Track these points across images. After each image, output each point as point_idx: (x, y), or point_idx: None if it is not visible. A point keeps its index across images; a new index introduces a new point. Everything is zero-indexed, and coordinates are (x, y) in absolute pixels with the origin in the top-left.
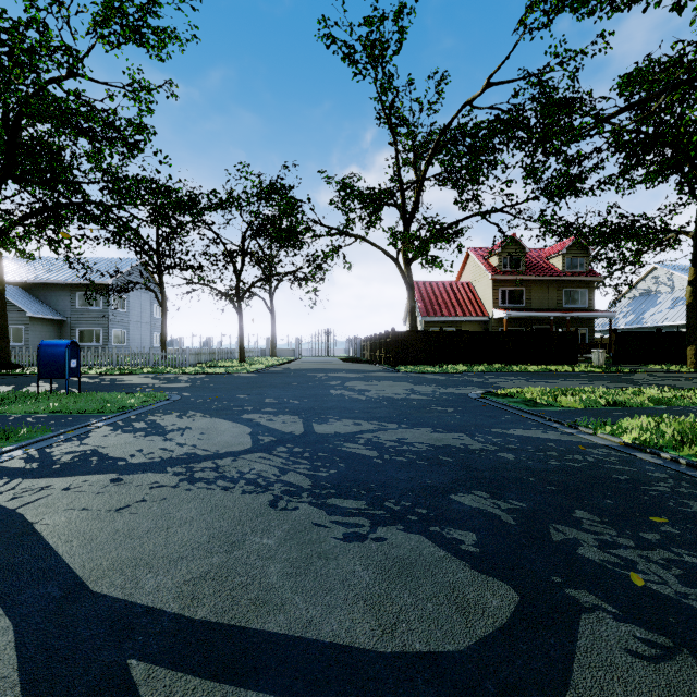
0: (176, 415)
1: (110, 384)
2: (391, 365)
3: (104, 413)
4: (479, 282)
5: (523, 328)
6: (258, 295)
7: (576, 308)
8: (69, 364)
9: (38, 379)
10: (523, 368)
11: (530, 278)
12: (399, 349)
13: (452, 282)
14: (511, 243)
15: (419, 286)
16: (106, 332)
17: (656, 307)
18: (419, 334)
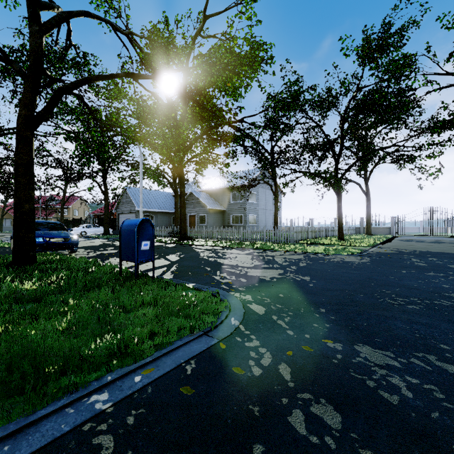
0: None
1: (209, 263)
2: None
3: (4, 399)
4: None
5: None
6: (353, 181)
7: None
8: (139, 246)
9: (120, 261)
10: None
11: None
12: None
13: None
14: None
15: None
16: (245, 216)
17: None
18: None
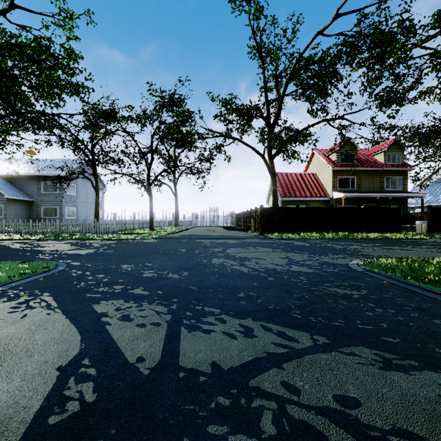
0: (18, 302)
1: (26, 251)
2: (260, 232)
3: None
4: (322, 173)
5: (355, 205)
6: (166, 184)
7: (394, 191)
8: None
9: None
10: (365, 236)
11: (361, 169)
12: (265, 220)
13: (302, 173)
14: (347, 143)
15: (278, 176)
16: (61, 209)
17: None
18: (281, 210)
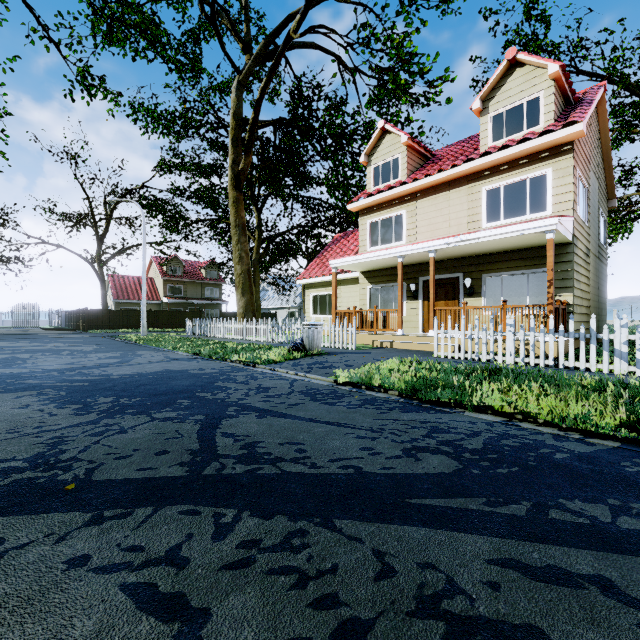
0: None
1: None
2: (85, 330)
3: None
4: (157, 279)
5: (182, 308)
6: None
7: (213, 298)
8: None
9: None
10: (161, 330)
11: (186, 280)
12: (91, 320)
13: (140, 277)
14: (172, 260)
15: (114, 278)
16: None
17: (264, 298)
18: (106, 312)
